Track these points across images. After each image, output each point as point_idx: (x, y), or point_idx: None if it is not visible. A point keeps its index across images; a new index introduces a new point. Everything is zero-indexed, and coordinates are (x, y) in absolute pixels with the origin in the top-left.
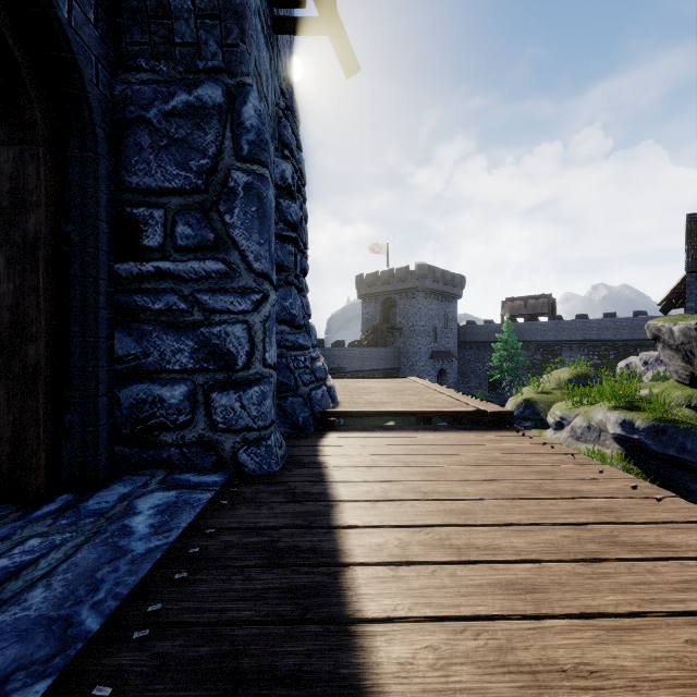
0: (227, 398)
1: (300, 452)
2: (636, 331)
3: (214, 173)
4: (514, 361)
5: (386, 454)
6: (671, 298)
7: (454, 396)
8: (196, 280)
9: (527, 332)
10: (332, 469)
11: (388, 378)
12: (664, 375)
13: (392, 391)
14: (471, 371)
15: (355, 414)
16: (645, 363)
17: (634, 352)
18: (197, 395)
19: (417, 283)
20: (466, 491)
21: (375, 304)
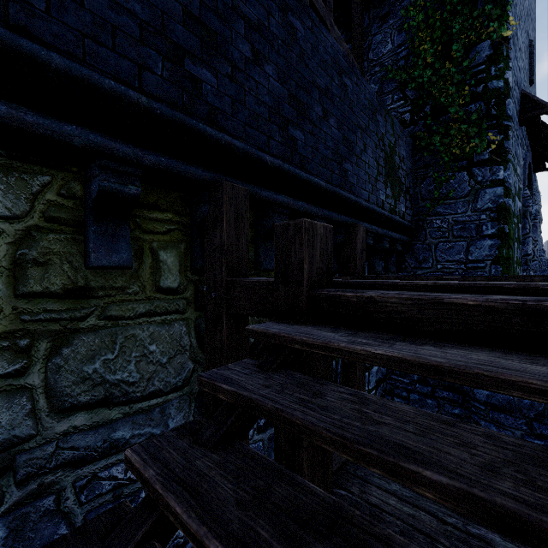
0: None
1: None
2: None
3: None
4: None
5: None
6: None
7: None
8: None
9: None
10: None
11: None
12: None
13: None
14: None
15: None
16: None
17: None
18: None
19: None
20: None
21: None
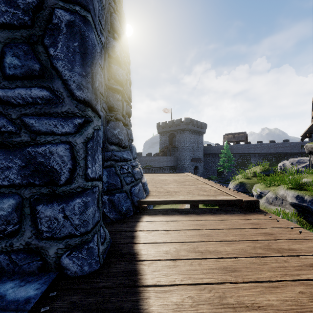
0: (51, 209)
1: (120, 239)
2: (284, 149)
3: (39, 11)
4: (229, 162)
5: (184, 241)
6: (307, 133)
7: (215, 187)
8: (23, 105)
9: (235, 149)
10: (144, 264)
11: (174, 173)
12: (312, 171)
13: (179, 182)
14: (209, 167)
15: (160, 202)
16: (291, 163)
17: (283, 158)
18: (24, 208)
19: (185, 126)
20: (272, 304)
21: (165, 136)
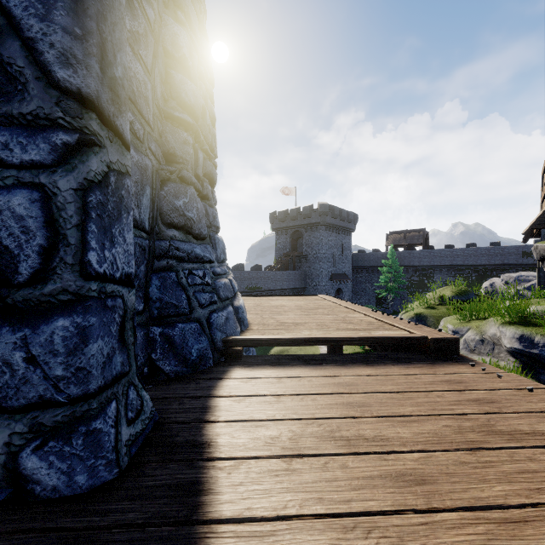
0: None
1: (178, 413)
2: (493, 258)
3: None
4: (397, 281)
5: (312, 417)
6: (534, 228)
7: (375, 316)
8: None
9: (407, 259)
10: (220, 468)
11: (299, 296)
12: None
13: (306, 310)
14: (362, 290)
15: (266, 342)
16: (506, 283)
17: (491, 274)
18: None
19: (320, 219)
20: None
21: (285, 236)
